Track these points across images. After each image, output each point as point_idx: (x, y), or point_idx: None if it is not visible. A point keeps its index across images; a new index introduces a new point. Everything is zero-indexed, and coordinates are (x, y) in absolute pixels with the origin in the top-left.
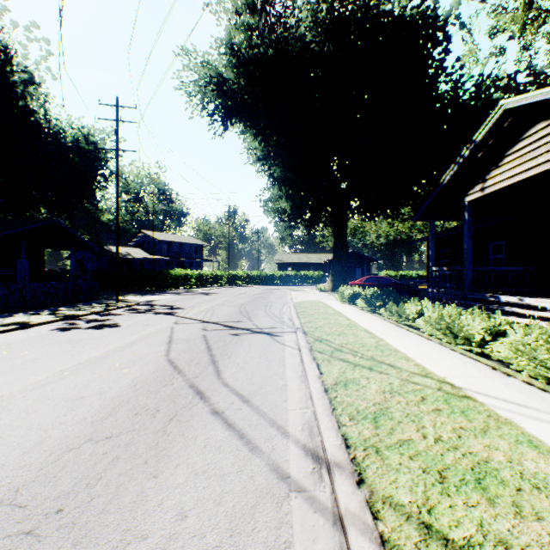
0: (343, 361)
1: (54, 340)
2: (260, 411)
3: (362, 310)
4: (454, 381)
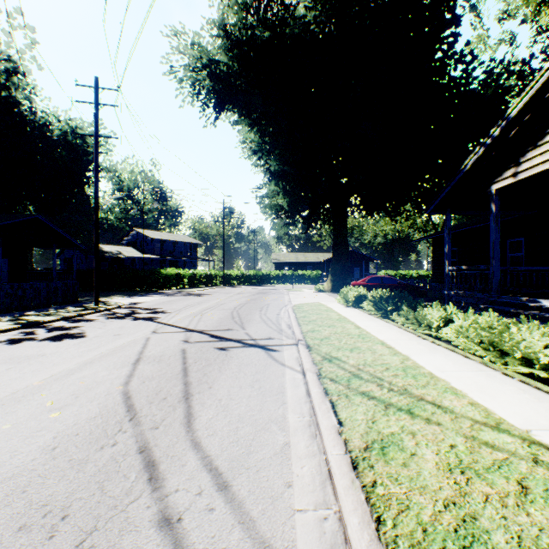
0: (367, 397)
1: None
2: (246, 515)
3: (370, 315)
4: (548, 441)
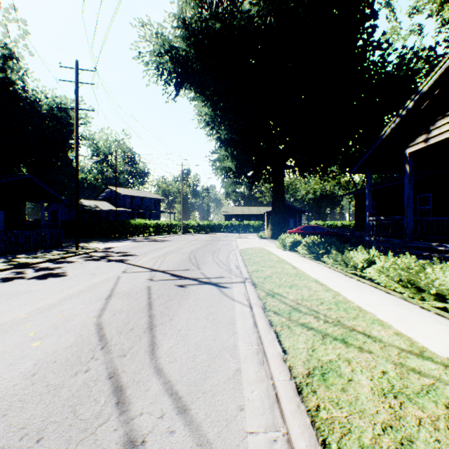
0: (306, 328)
1: None
2: (203, 438)
3: (304, 257)
4: None
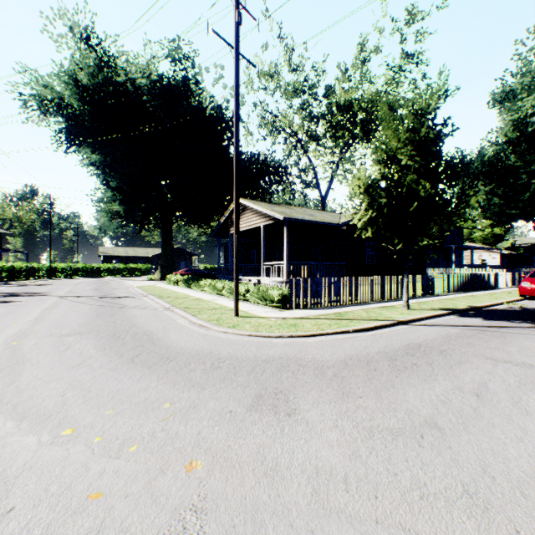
0: (172, 298)
1: None
2: (147, 307)
3: (182, 287)
4: (205, 299)
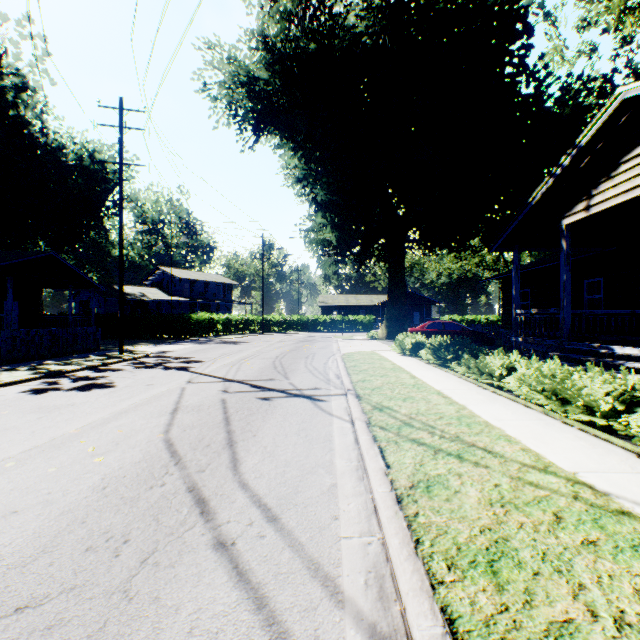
0: (417, 443)
1: (17, 408)
2: (295, 541)
3: (428, 364)
4: (592, 481)
